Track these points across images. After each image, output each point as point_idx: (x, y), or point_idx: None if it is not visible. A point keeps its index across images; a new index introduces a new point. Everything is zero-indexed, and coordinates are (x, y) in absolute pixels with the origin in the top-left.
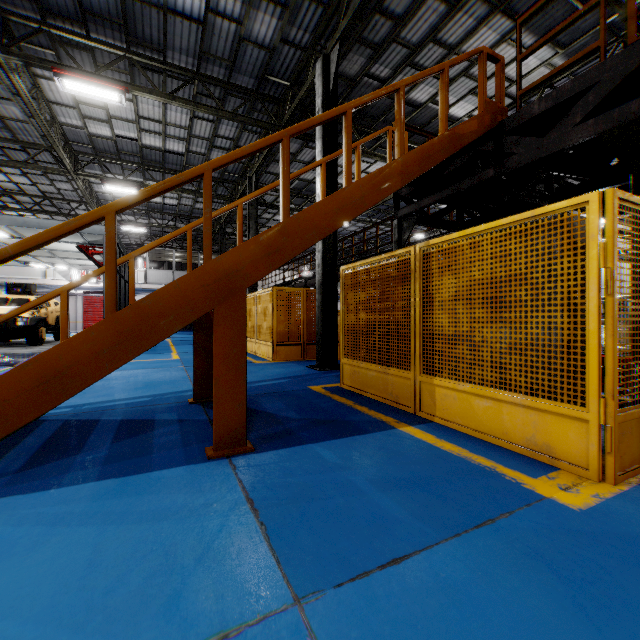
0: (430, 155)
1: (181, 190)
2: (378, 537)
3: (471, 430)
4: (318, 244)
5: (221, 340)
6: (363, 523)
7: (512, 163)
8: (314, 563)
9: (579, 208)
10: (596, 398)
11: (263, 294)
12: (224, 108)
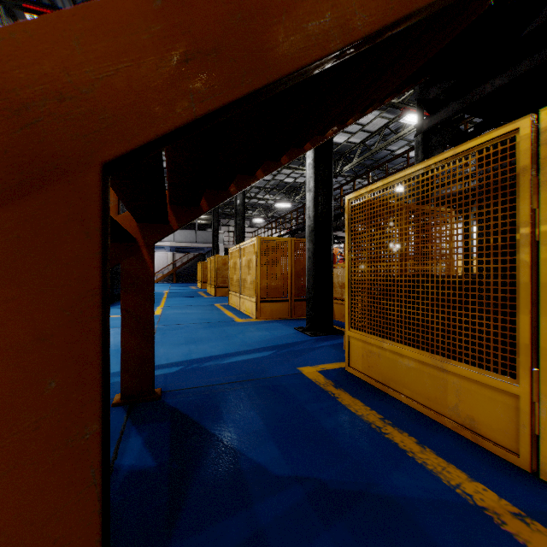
0: None
1: None
2: None
3: None
4: (309, 182)
5: None
6: None
7: None
8: None
9: None
10: None
11: (247, 245)
12: None
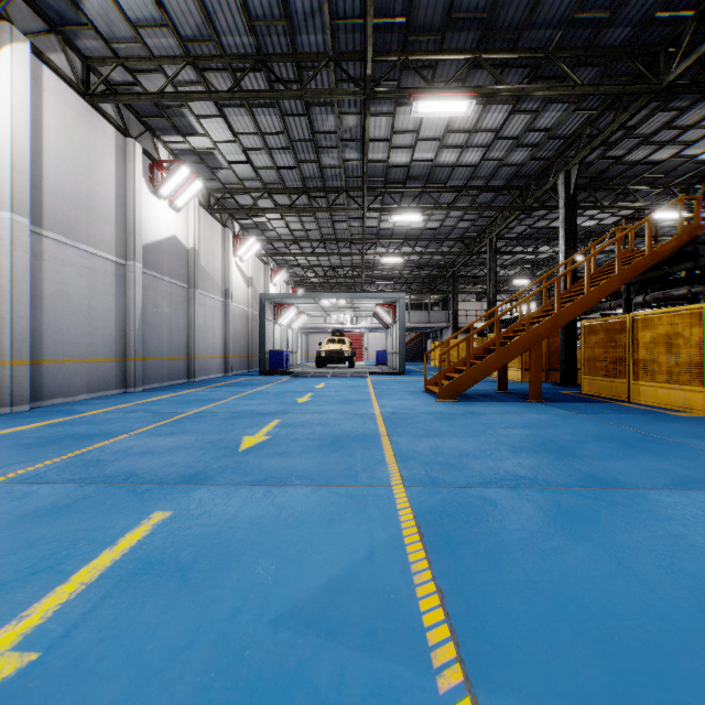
0: (638, 268)
1: (431, 253)
2: (599, 412)
3: (656, 404)
4: None
5: (533, 360)
6: (594, 411)
7: (701, 261)
8: (580, 412)
9: (698, 308)
10: (703, 383)
11: None
12: (477, 199)
